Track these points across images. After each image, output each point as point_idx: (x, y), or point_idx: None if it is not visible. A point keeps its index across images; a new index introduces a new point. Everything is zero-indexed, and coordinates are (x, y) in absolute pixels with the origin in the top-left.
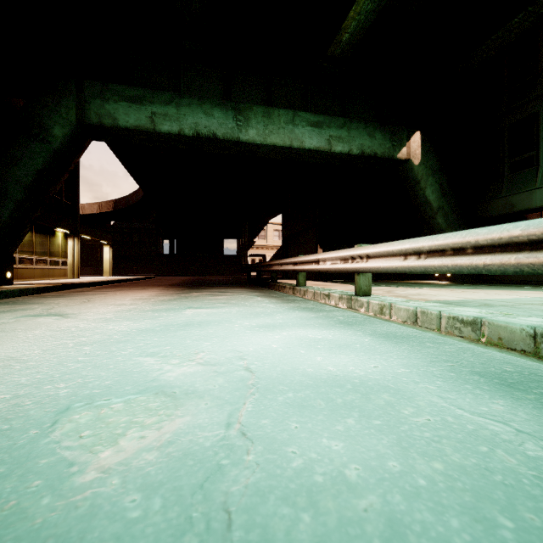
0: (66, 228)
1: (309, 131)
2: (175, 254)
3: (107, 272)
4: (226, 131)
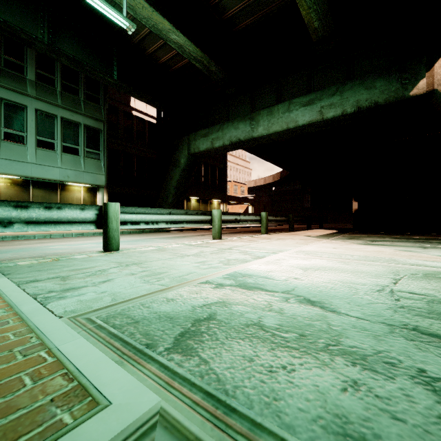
0: (218, 199)
1: (301, 111)
2: None
3: None
4: (245, 135)
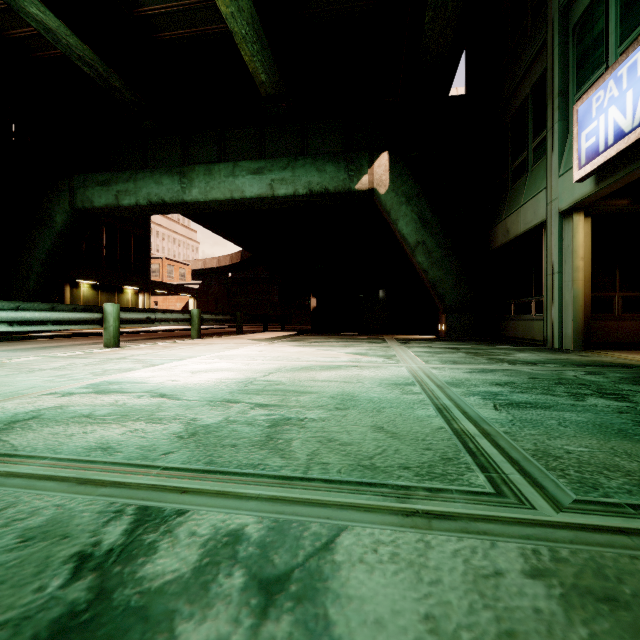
0: (134, 286)
1: (249, 179)
2: None
3: None
4: (173, 196)
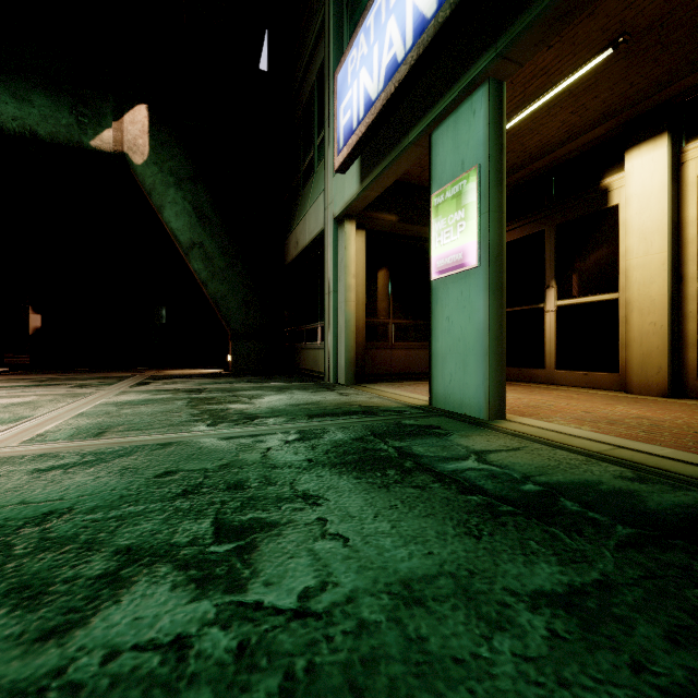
0: None
1: None
2: None
3: None
4: None
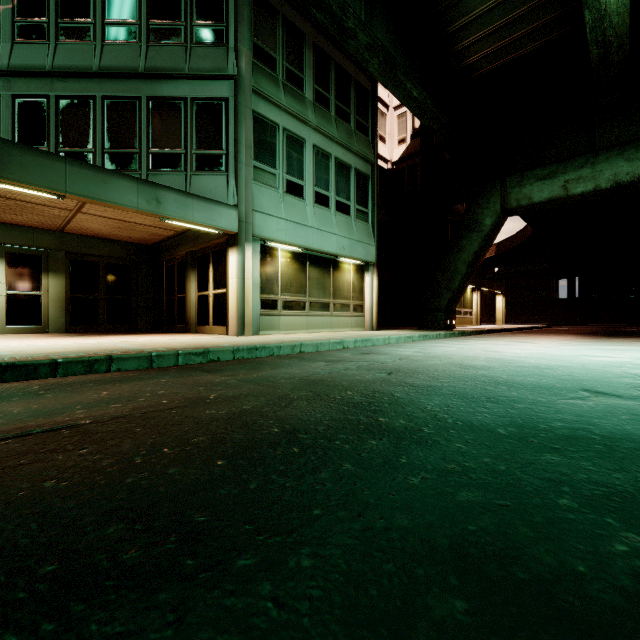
0: (473, 284)
1: None
2: (575, 298)
3: (499, 321)
4: None
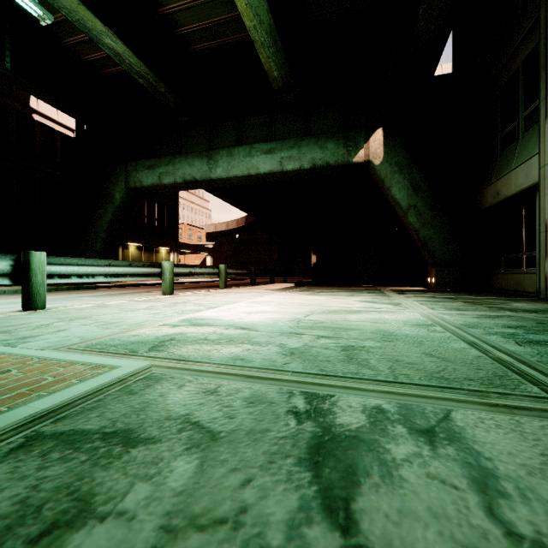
0: (167, 247)
1: (263, 158)
2: None
3: None
4: (202, 174)
